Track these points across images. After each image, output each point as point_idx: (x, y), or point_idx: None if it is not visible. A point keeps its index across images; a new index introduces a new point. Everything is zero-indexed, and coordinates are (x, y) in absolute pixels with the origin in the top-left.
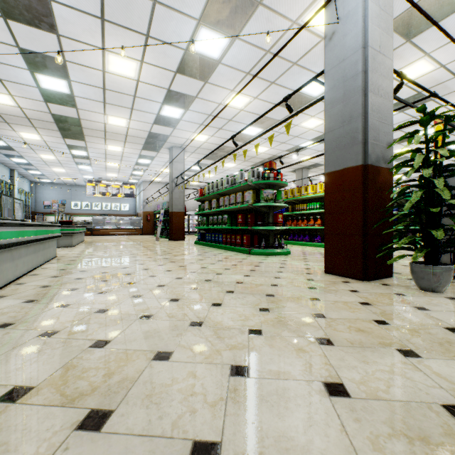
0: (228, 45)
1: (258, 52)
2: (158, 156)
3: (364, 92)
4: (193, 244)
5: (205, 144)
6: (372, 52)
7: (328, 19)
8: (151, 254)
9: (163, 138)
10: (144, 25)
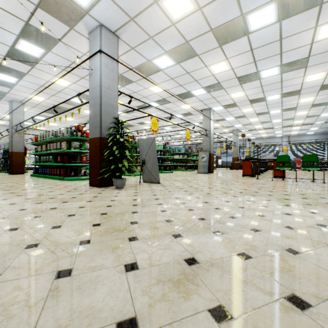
0: (45, 53)
1: (67, 61)
2: None
3: (101, 105)
4: (29, 176)
5: (44, 103)
6: (104, 89)
7: (90, 66)
8: None
9: (2, 94)
10: None
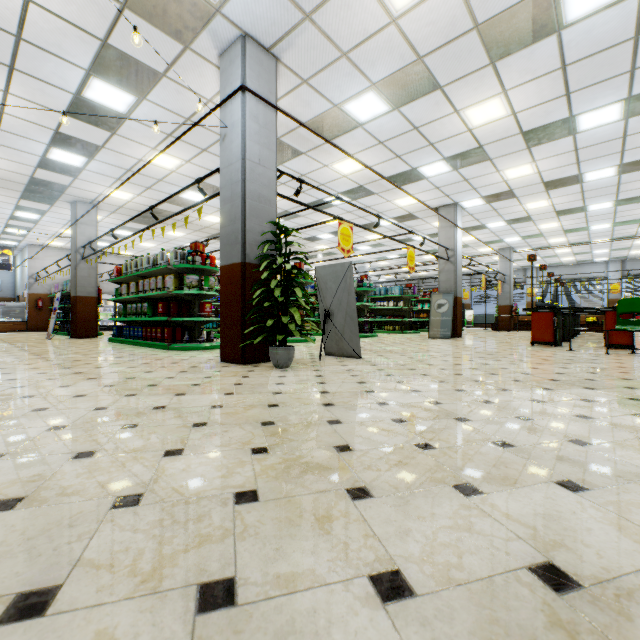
0: (135, 103)
1: (176, 117)
2: (54, 210)
3: (244, 199)
4: (106, 342)
5: (131, 204)
6: (251, 165)
7: (222, 120)
8: (23, 355)
9: (59, 188)
10: (5, 56)
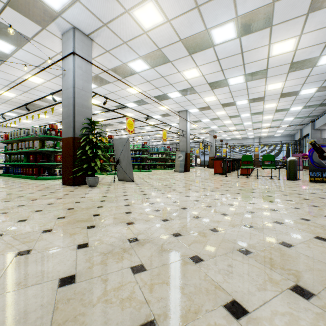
0: (15, 50)
1: (40, 59)
2: None
3: (74, 106)
4: None
5: (15, 99)
6: (78, 90)
7: (63, 66)
8: None
9: None
10: None
